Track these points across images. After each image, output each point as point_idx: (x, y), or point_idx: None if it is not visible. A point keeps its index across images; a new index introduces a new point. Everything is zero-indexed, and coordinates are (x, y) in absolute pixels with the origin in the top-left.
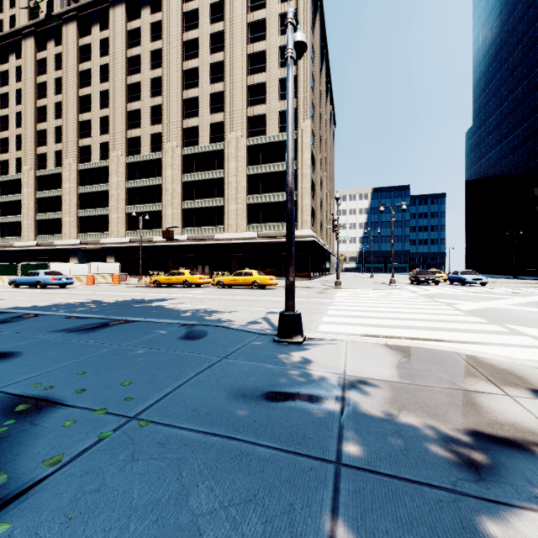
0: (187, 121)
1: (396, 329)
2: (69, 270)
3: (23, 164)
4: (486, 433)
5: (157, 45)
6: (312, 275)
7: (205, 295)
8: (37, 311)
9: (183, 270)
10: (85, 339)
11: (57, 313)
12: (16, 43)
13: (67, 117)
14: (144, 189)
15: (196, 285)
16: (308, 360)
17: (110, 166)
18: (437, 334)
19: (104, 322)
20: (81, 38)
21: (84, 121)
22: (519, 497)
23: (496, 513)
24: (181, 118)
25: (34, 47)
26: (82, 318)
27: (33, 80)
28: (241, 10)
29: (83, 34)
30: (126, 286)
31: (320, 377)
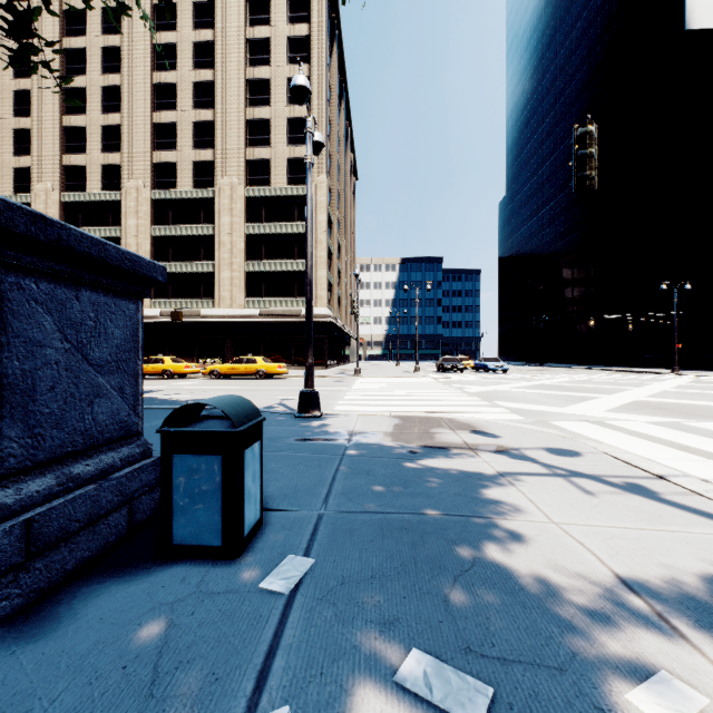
0: (159, 154)
1: (403, 407)
2: None
3: None
4: (430, 446)
5: (113, 41)
6: (328, 363)
7: (200, 386)
8: None
9: (162, 356)
10: None
11: None
12: None
13: None
14: None
15: (179, 376)
16: (326, 425)
17: (33, 204)
18: (435, 409)
19: None
20: None
21: None
22: (428, 458)
23: (414, 461)
24: (151, 149)
25: None
26: None
27: None
28: (238, 21)
29: None
30: None
31: (335, 432)
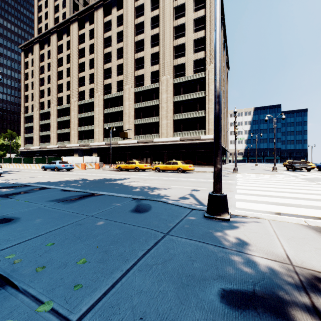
0: (137, 72)
1: (305, 209)
2: (72, 160)
3: (51, 103)
4: None
5: (120, 29)
6: None
7: (148, 176)
8: (47, 185)
9: (135, 160)
10: (66, 208)
11: (57, 187)
12: (48, 38)
13: (73, 75)
14: (113, 114)
15: (142, 170)
16: (244, 241)
17: (95, 101)
18: None
19: (83, 194)
20: (80, 30)
21: (81, 77)
22: None
23: None
24: (134, 70)
25: (56, 39)
26: (71, 191)
27: (56, 57)
28: (169, 0)
29: (81, 28)
30: (102, 170)
31: (267, 266)
